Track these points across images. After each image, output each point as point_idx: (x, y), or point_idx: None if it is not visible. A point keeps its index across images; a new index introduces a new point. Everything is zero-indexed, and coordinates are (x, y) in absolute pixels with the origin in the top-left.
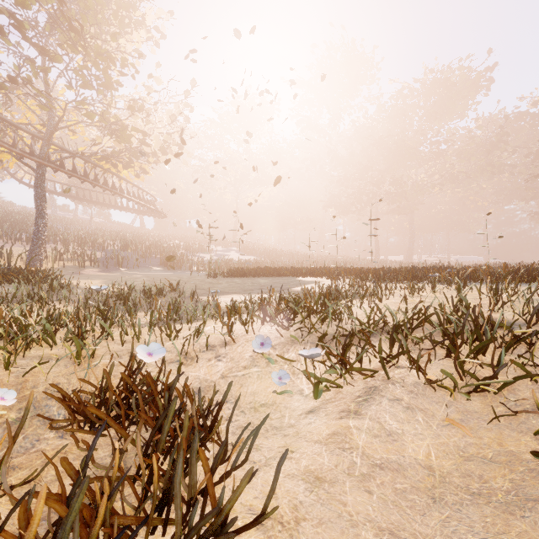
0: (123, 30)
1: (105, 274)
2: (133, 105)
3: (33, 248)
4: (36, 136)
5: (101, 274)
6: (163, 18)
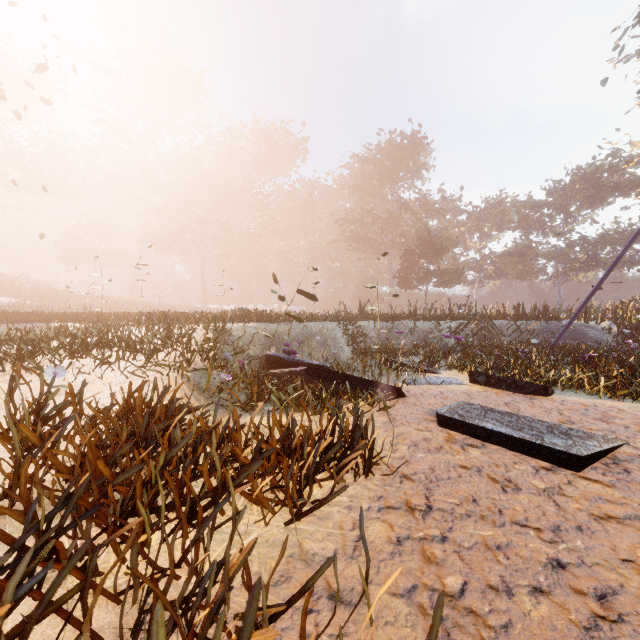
0: None
1: None
2: None
3: None
4: None
5: None
6: None
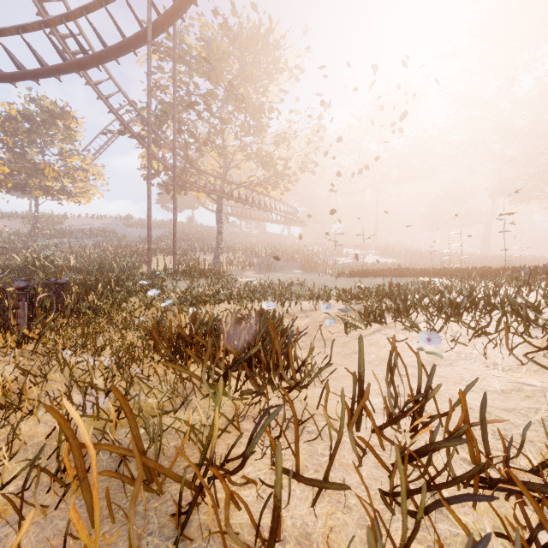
0: (271, 80)
1: (259, 275)
2: (278, 139)
3: (215, 257)
4: (217, 177)
5: (256, 275)
6: (302, 55)
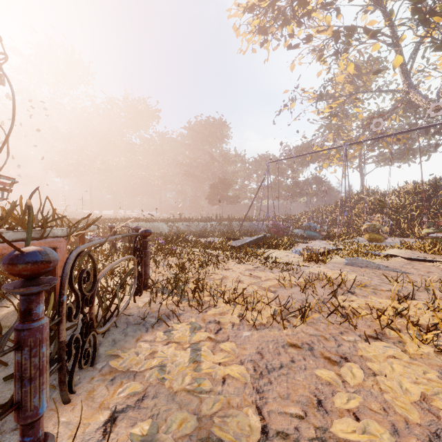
0: None
1: None
2: None
3: None
4: None
5: None
6: None
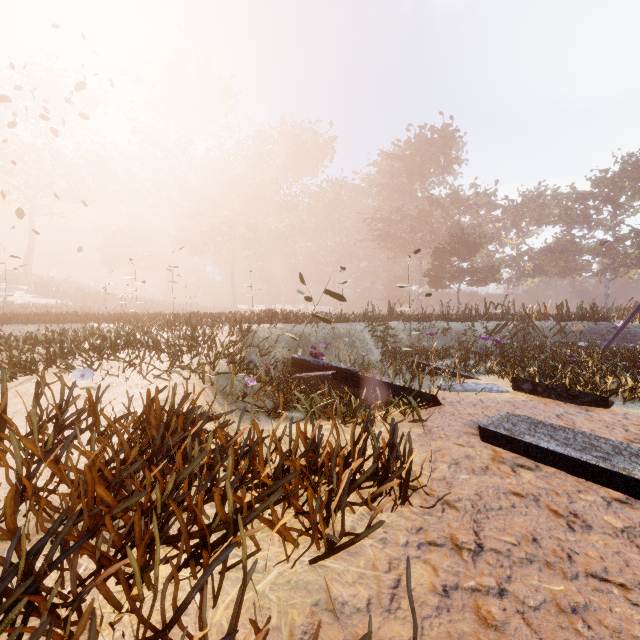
0: None
1: None
2: None
3: None
4: None
5: None
6: None
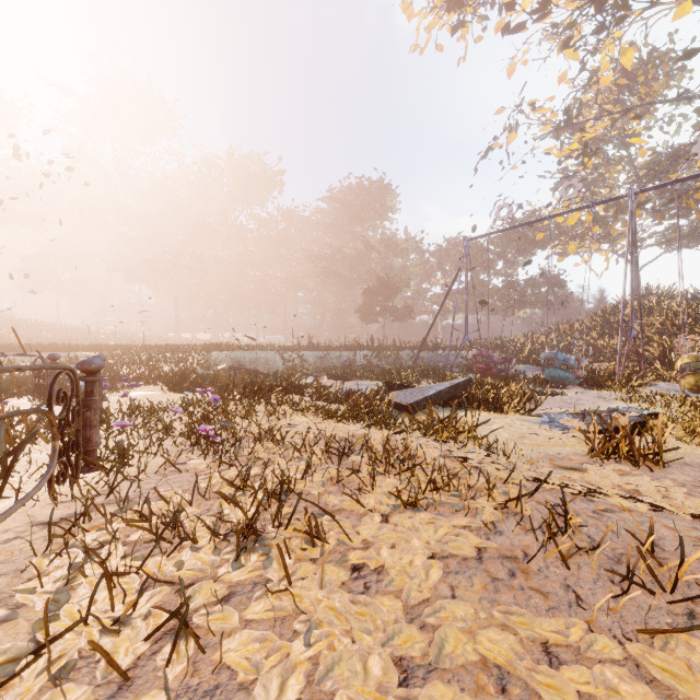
0: None
1: None
2: None
3: None
4: None
5: None
6: None
